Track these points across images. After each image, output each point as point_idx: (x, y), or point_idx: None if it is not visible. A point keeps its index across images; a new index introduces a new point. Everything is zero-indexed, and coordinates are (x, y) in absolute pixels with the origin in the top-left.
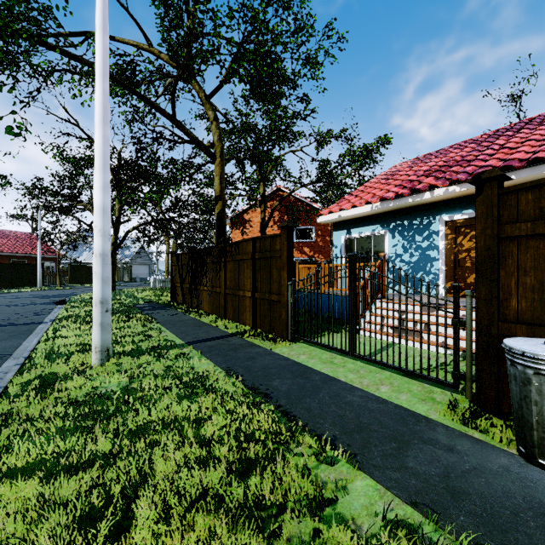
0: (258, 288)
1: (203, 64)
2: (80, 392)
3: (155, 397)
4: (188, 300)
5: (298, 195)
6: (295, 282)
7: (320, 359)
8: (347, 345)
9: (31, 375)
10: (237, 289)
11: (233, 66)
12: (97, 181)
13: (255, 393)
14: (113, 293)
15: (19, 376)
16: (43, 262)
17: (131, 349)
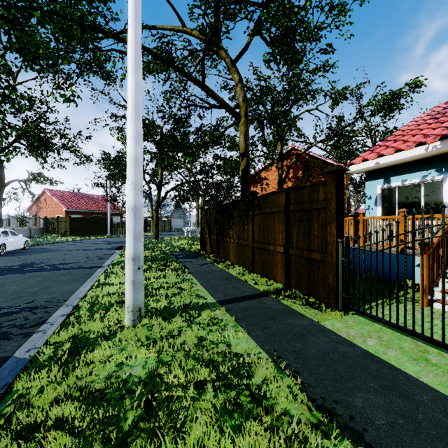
0: (292, 243)
1: (231, 21)
2: (103, 370)
3: (185, 404)
4: (215, 250)
5: (312, 152)
6: (348, 239)
7: (403, 351)
8: (428, 326)
9: (66, 335)
10: (266, 243)
11: (261, 18)
12: (129, 131)
13: (333, 425)
14: (156, 241)
15: (56, 335)
16: (111, 217)
17: (163, 308)
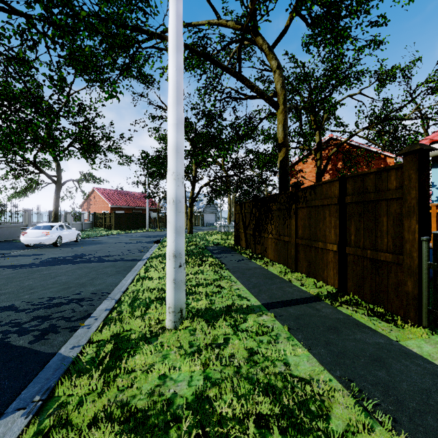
0: (350, 241)
1: None
2: (145, 382)
3: None
4: (251, 245)
5: (353, 141)
6: None
7: None
8: None
9: (109, 334)
10: (313, 239)
11: None
12: (170, 118)
13: None
14: (191, 235)
15: (98, 332)
16: (149, 212)
17: (205, 309)
